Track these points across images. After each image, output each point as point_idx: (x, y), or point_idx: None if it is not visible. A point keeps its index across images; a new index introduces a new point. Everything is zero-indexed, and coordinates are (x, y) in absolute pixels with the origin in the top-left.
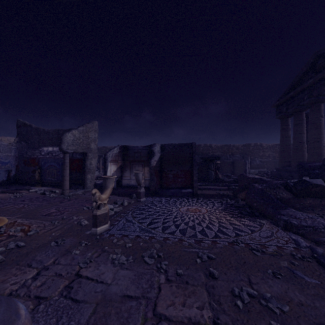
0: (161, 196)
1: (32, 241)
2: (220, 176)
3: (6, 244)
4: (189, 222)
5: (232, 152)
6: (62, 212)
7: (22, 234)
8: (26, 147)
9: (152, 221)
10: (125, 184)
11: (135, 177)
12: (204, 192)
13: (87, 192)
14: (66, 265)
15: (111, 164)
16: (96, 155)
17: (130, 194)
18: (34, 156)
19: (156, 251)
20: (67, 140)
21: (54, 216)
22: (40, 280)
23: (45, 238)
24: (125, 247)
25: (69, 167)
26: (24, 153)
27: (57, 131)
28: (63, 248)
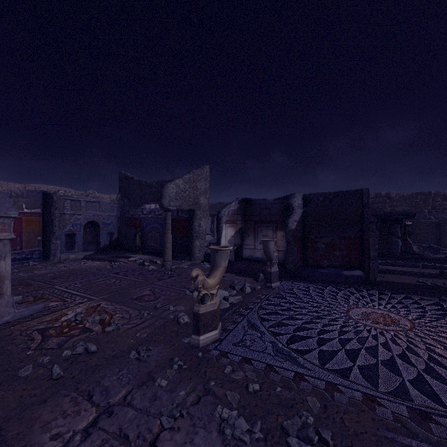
0: (305, 280)
1: (108, 345)
2: (414, 249)
3: (76, 343)
4: (377, 348)
5: (434, 205)
6: (157, 296)
7: (99, 329)
8: (128, 205)
9: (295, 333)
10: (247, 256)
11: (263, 248)
12: (388, 278)
13: (194, 265)
14: (140, 411)
15: (227, 226)
16: (206, 213)
17: (255, 273)
18: (136, 216)
19: (313, 418)
20: (169, 193)
21: (145, 301)
22: (93, 440)
23: (125, 341)
24: (247, 389)
25: (173, 230)
26: (126, 212)
27: (160, 183)
28: (145, 366)
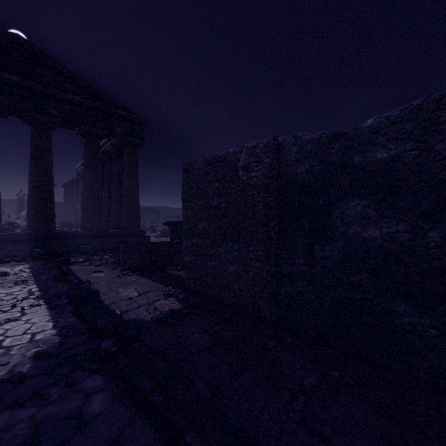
0: None
1: None
2: None
3: None
4: None
5: None
6: None
7: None
8: None
9: None
10: None
11: None
12: None
13: None
14: None
15: None
16: None
17: None
18: None
19: None
20: None
21: None
22: None
23: None
24: None
25: None
26: None
27: None
28: None
